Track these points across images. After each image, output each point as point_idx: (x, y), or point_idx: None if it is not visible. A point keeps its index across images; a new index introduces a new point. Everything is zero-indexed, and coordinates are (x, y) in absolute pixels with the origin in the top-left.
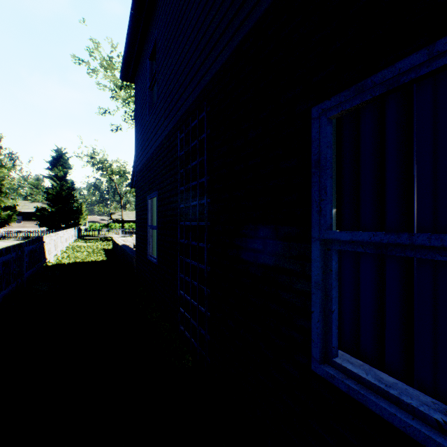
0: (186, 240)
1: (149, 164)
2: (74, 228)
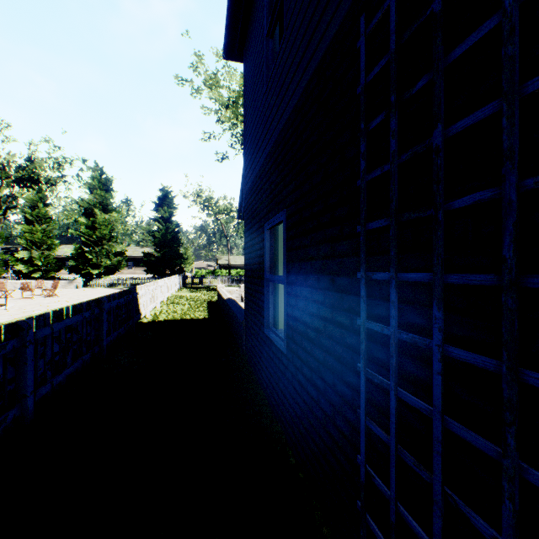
0: (404, 332)
1: (267, 167)
2: (178, 275)
